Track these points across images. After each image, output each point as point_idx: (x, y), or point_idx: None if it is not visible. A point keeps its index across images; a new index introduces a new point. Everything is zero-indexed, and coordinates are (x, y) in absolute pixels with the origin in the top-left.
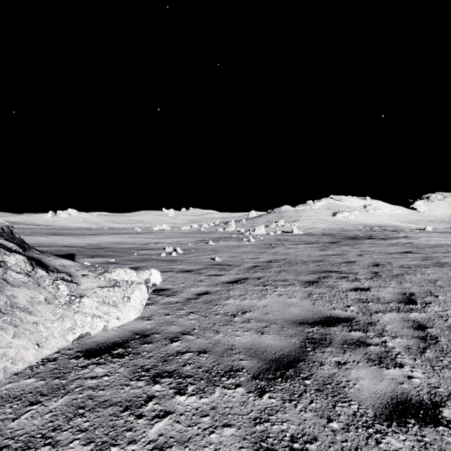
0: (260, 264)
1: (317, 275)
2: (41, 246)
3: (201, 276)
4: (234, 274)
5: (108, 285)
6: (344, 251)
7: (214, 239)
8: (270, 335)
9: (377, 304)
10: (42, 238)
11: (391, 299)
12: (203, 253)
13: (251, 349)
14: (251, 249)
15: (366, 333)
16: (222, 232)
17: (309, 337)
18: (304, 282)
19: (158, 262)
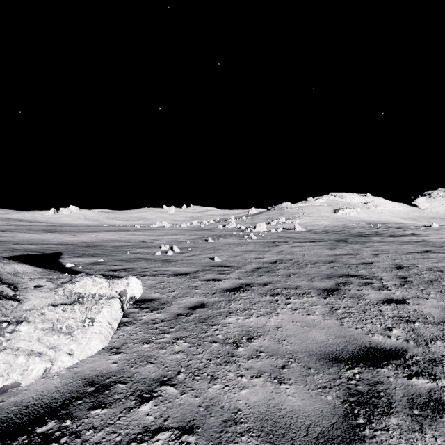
0: (264, 265)
1: (334, 281)
2: (30, 244)
3: (196, 281)
4: (235, 278)
5: (66, 302)
6: (356, 250)
7: (214, 237)
8: (292, 385)
9: (427, 326)
10: (35, 235)
11: (442, 318)
12: (201, 252)
13: (266, 420)
14: (253, 248)
15: (436, 382)
16: (222, 229)
17: (353, 389)
18: (321, 291)
19: (150, 262)
